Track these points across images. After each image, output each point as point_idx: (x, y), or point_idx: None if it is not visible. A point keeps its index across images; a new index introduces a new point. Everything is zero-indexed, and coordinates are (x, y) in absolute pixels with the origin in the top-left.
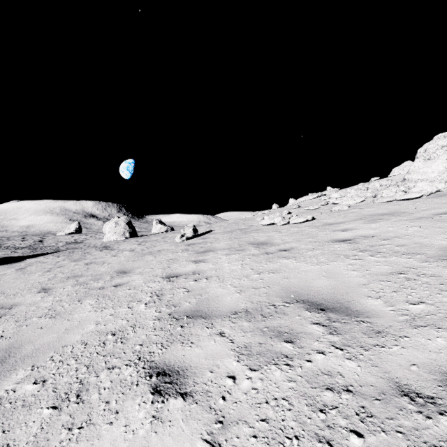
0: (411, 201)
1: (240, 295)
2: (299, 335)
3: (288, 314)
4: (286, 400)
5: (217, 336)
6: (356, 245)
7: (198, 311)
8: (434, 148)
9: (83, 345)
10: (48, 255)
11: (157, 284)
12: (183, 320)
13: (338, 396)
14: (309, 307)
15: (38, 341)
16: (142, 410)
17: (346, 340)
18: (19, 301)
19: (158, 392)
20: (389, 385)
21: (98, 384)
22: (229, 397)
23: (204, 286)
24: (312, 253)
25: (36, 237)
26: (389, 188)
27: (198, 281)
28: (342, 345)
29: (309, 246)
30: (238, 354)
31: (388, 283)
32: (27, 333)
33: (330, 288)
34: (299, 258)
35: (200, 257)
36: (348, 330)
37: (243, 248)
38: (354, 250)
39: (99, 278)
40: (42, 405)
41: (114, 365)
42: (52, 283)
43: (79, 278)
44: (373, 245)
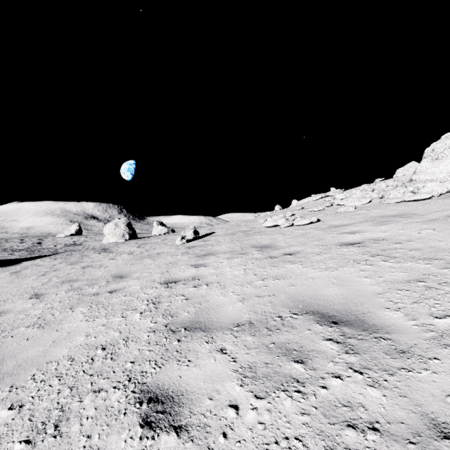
0: (421, 202)
1: (243, 304)
2: (310, 354)
3: (296, 328)
4: (299, 440)
5: (218, 353)
6: (366, 249)
7: (197, 322)
8: (442, 148)
9: (69, 361)
10: (45, 258)
11: (154, 290)
12: (180, 332)
13: (362, 436)
14: (320, 320)
15: (21, 355)
16: (128, 448)
17: (365, 361)
18: (8, 308)
19: (149, 424)
20: (424, 422)
21: (81, 412)
22: (231, 434)
23: (205, 293)
24: (319, 258)
25: (35, 239)
26: (396, 188)
27: (197, 288)
28: (361, 367)
29: (315, 249)
30: (241, 376)
31: (407, 292)
32: (11, 345)
33: (342, 297)
34: (305, 262)
35: (201, 261)
36: (367, 348)
37: (245, 251)
38: (364, 254)
39: (94, 283)
40: (14, 438)
41: (101, 387)
42: (46, 288)
43: (74, 283)
44: (384, 249)
